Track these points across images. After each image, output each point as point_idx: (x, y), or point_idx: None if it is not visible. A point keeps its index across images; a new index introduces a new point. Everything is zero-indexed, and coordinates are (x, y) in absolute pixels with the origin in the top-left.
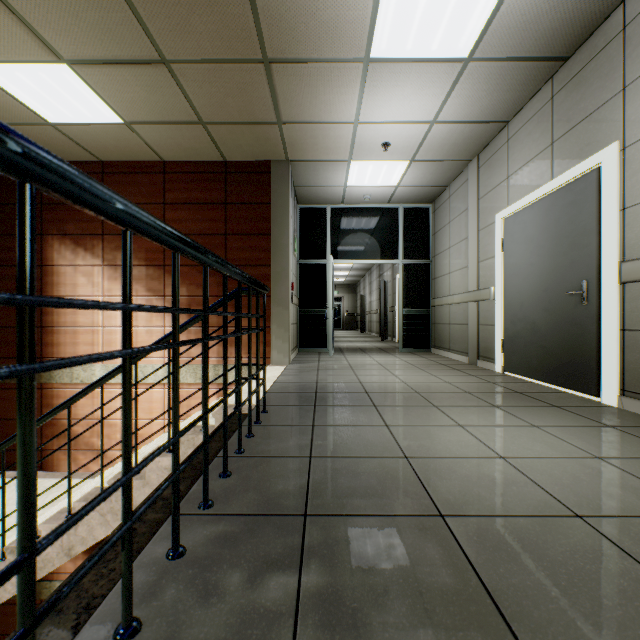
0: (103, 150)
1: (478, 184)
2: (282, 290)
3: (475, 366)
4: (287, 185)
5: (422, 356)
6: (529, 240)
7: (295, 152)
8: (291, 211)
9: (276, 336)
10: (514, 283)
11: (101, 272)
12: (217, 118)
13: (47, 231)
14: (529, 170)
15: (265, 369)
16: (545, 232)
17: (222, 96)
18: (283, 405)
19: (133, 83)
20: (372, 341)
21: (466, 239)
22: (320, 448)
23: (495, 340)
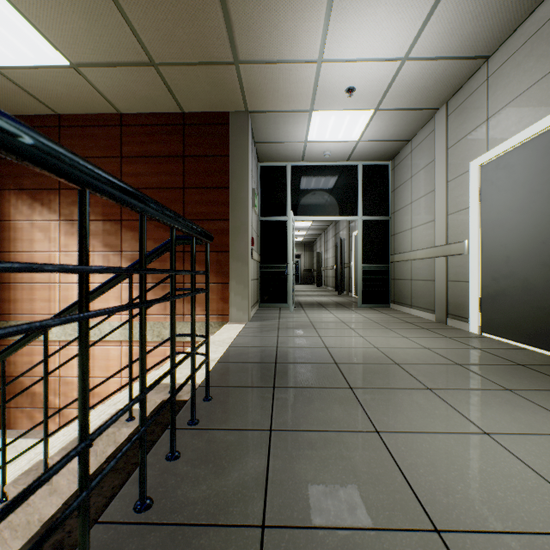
0: (56, 101)
1: (447, 133)
2: (241, 245)
3: (444, 325)
4: (246, 137)
5: (383, 312)
6: (519, 185)
7: (254, 101)
8: (251, 166)
9: (235, 293)
10: (497, 235)
11: (58, 227)
12: (169, 57)
13: (4, 186)
14: (518, 106)
15: (208, 342)
16: (544, 174)
17: (171, 26)
18: (233, 385)
19: (69, 9)
20: (329, 295)
21: (432, 192)
22: (280, 496)
23: (470, 298)
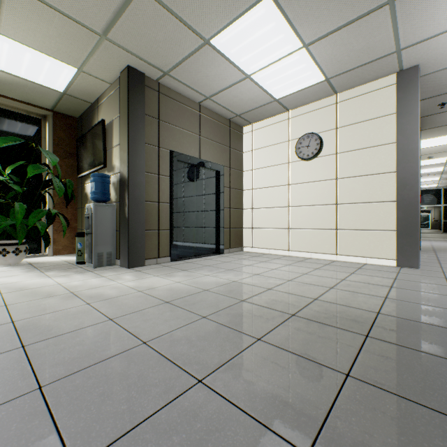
0: None
1: None
2: None
3: None
4: None
5: None
6: None
7: None
8: None
9: None
10: None
11: None
12: None
13: None
14: None
15: None
16: None
17: None
18: None
19: None
20: (437, 232)
21: None
22: None
23: None
